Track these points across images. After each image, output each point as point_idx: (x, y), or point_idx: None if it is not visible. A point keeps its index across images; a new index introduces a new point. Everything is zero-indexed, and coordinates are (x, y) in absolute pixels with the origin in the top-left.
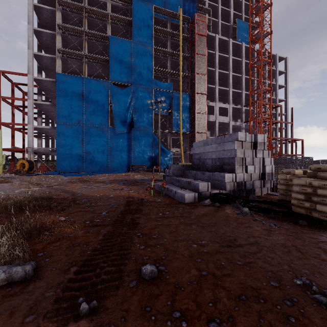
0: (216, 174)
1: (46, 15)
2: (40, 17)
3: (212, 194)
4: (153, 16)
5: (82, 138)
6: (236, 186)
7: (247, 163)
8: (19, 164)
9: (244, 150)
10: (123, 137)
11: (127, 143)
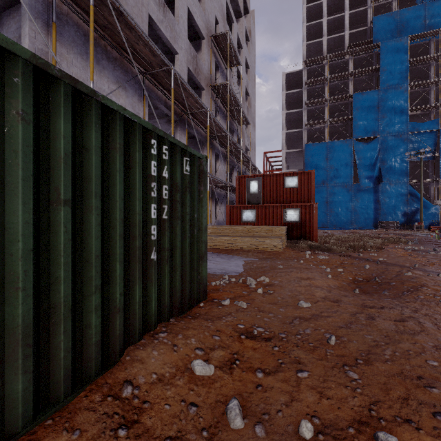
0: None
1: (292, 96)
2: (287, 99)
3: None
4: (407, 50)
5: (326, 197)
6: None
7: None
8: None
9: None
10: (368, 193)
11: (373, 198)
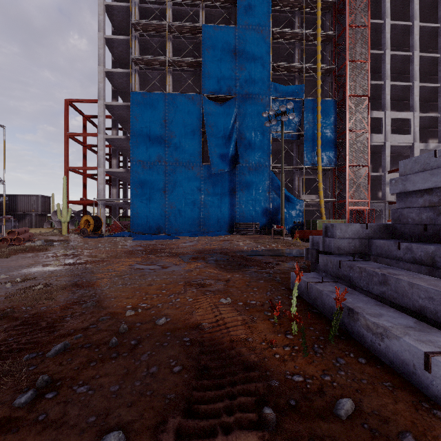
0: None
1: (120, 17)
2: (114, 22)
3: None
4: None
5: (164, 183)
6: None
7: None
8: (84, 221)
9: None
10: (223, 180)
11: (229, 188)
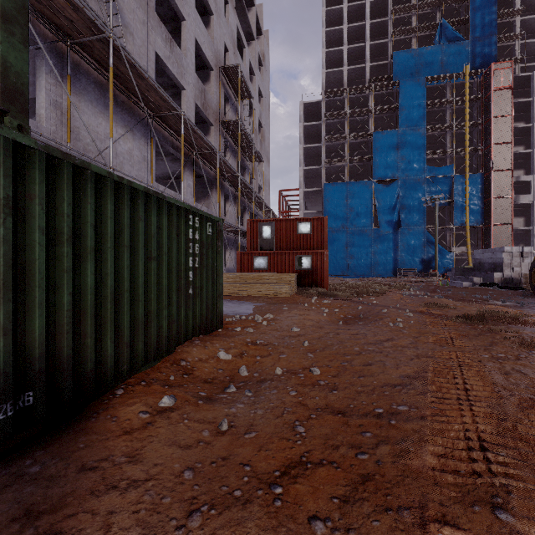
0: (489, 273)
1: (310, 129)
2: (305, 131)
3: (481, 283)
4: (425, 91)
5: (346, 242)
6: (502, 280)
7: (514, 266)
8: None
9: (511, 258)
10: (388, 238)
11: (393, 244)
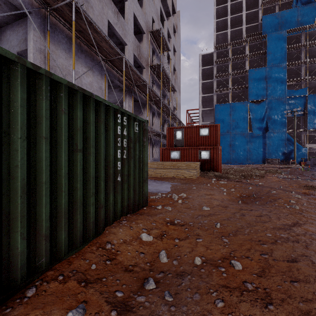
0: None
1: (206, 71)
2: (202, 72)
3: None
4: (286, 39)
5: (230, 142)
6: None
7: None
8: None
9: None
10: (259, 139)
11: (262, 142)
